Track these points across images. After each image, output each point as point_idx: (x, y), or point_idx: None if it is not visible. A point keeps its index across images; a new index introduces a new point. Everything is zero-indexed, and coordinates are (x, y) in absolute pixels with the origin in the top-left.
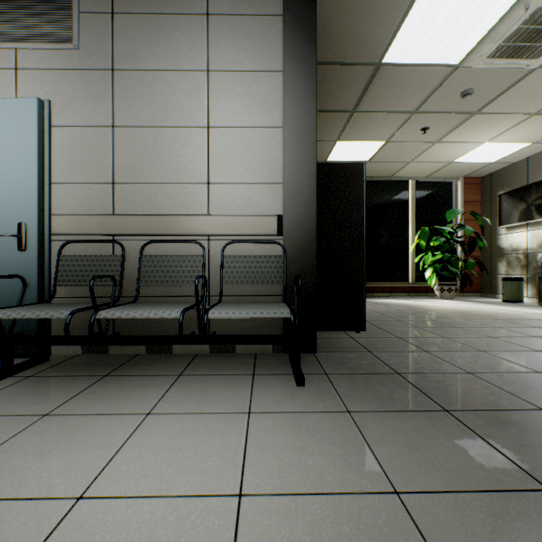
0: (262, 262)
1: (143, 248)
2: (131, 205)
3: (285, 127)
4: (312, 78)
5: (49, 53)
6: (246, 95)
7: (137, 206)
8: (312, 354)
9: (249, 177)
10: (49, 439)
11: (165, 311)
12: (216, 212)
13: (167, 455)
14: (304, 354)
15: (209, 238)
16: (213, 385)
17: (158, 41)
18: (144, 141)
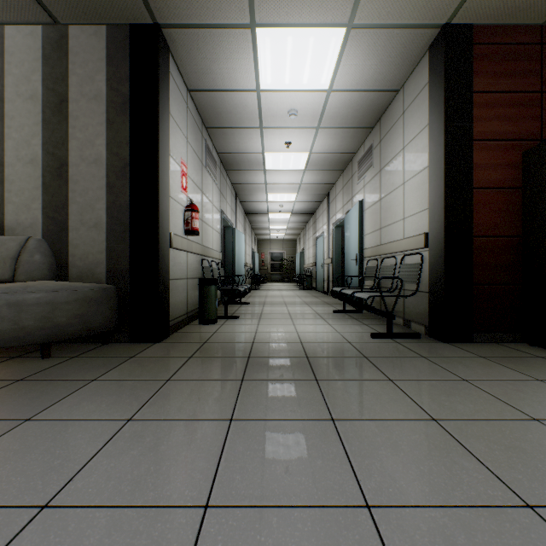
0: (412, 268)
1: (381, 262)
2: (384, 239)
3: (429, 165)
4: (441, 116)
5: (369, 174)
6: (416, 152)
7: (385, 239)
8: (438, 341)
9: (417, 209)
10: (312, 320)
11: (351, 291)
12: (405, 236)
13: (309, 327)
14: (434, 340)
15: (403, 253)
16: (358, 328)
17: (390, 145)
18: (387, 203)
